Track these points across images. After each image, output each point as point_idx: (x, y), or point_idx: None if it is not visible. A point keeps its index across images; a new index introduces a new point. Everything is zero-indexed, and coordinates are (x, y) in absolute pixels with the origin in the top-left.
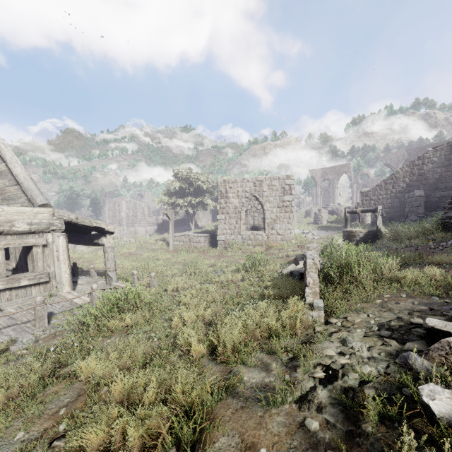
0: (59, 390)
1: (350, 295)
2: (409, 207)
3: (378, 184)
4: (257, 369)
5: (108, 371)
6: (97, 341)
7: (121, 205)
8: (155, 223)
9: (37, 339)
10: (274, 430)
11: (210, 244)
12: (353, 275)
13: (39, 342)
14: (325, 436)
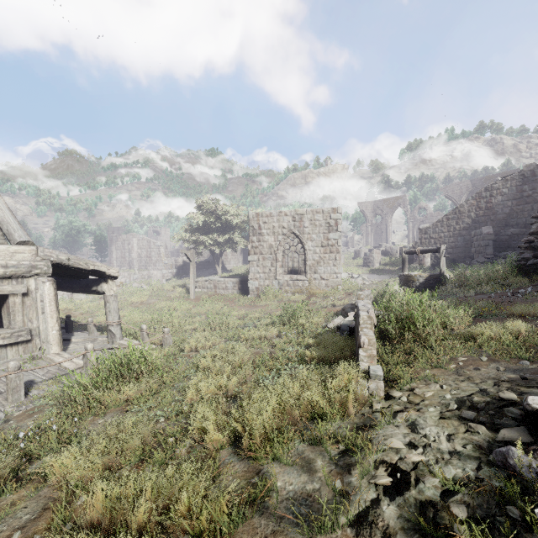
0: (18, 500)
1: (415, 358)
2: (476, 246)
3: (440, 220)
4: (296, 468)
5: (88, 472)
6: (85, 422)
7: (131, 244)
8: (174, 265)
9: (8, 418)
10: None
11: (240, 291)
12: (417, 331)
13: (10, 423)
14: None
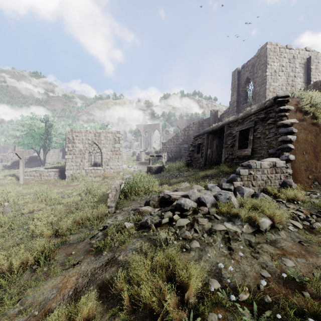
0: None
1: (130, 200)
2: (182, 152)
3: (170, 139)
4: (77, 234)
5: None
6: None
7: None
8: (2, 159)
9: None
10: (79, 248)
11: (60, 177)
12: (136, 191)
13: None
14: (96, 243)
